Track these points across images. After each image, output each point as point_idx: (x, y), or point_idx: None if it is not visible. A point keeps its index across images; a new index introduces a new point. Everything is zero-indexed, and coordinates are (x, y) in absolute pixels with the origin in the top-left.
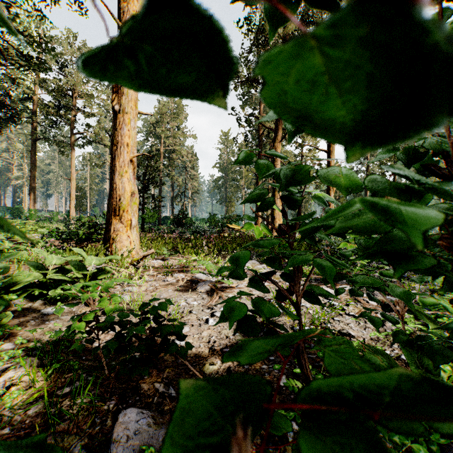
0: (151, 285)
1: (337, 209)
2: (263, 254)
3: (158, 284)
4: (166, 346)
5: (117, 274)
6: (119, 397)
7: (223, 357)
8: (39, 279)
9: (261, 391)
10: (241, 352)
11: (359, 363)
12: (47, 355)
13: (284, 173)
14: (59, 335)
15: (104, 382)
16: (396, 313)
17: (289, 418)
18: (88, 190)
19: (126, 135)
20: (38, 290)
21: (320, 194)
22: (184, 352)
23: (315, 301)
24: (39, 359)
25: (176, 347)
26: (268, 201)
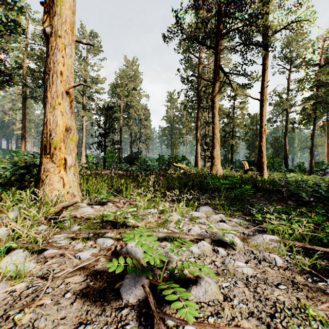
0: (44, 273)
1: None
2: None
3: (58, 269)
4: None
5: None
6: None
7: None
8: None
9: None
10: None
11: None
12: None
13: None
14: None
15: None
16: None
17: None
18: None
19: (59, 62)
20: None
21: None
22: None
23: None
24: None
25: None
26: None
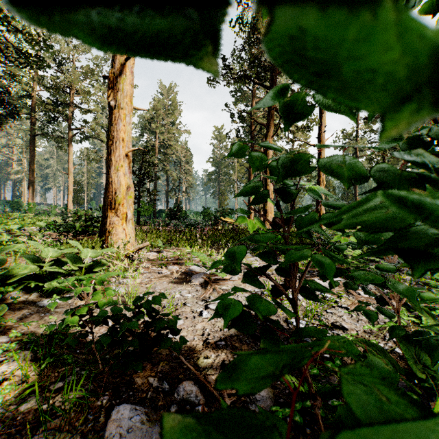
0: (146, 277)
1: (365, 201)
2: (259, 248)
3: (152, 277)
4: (160, 341)
5: (113, 267)
6: (113, 392)
7: (223, 379)
8: (35, 272)
9: (276, 438)
10: (245, 372)
11: (392, 390)
12: (41, 349)
13: (285, 163)
14: (52, 329)
15: (98, 376)
16: (387, 306)
17: (284, 415)
18: (85, 184)
19: (121, 130)
20: (34, 282)
21: (315, 187)
22: (178, 347)
23: (313, 297)
24: (33, 352)
25: (170, 342)
26: (264, 194)
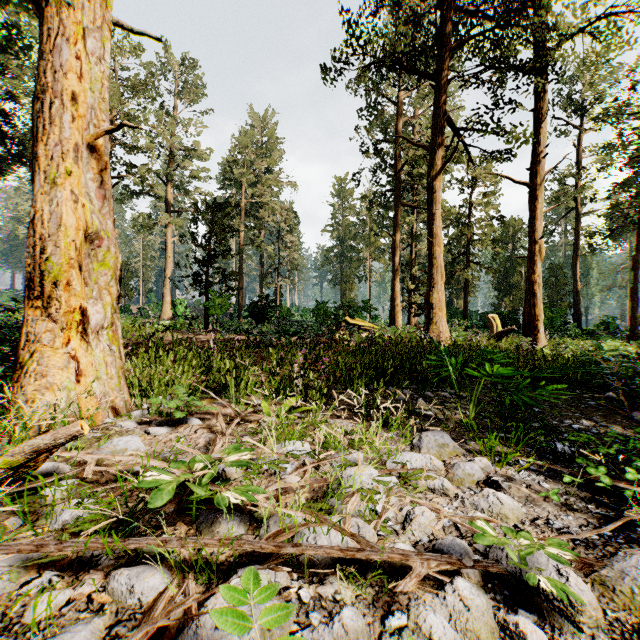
0: None
1: None
2: None
3: None
4: None
5: None
6: None
7: None
8: None
9: None
10: None
11: None
12: None
13: None
14: None
15: None
16: None
17: None
18: (140, 268)
19: (69, 70)
20: None
21: None
22: None
23: None
24: None
25: None
26: None
